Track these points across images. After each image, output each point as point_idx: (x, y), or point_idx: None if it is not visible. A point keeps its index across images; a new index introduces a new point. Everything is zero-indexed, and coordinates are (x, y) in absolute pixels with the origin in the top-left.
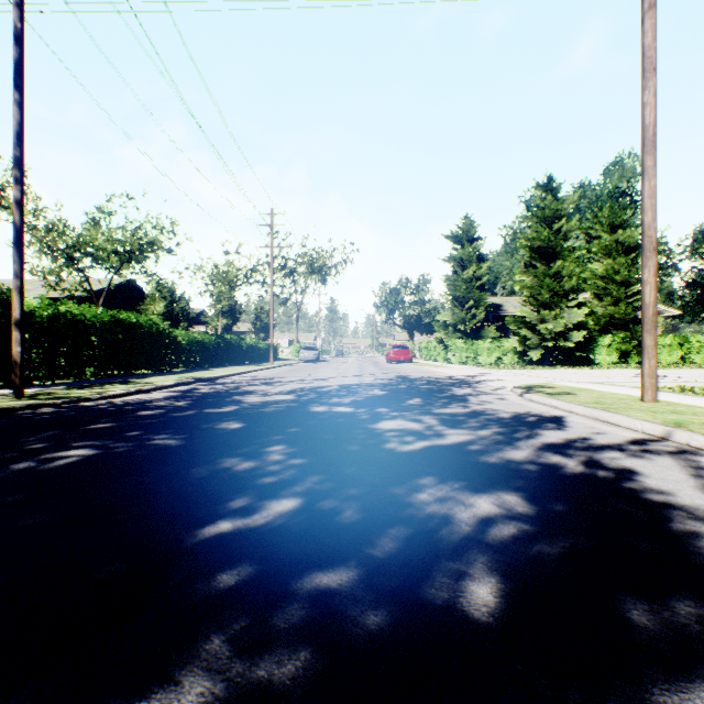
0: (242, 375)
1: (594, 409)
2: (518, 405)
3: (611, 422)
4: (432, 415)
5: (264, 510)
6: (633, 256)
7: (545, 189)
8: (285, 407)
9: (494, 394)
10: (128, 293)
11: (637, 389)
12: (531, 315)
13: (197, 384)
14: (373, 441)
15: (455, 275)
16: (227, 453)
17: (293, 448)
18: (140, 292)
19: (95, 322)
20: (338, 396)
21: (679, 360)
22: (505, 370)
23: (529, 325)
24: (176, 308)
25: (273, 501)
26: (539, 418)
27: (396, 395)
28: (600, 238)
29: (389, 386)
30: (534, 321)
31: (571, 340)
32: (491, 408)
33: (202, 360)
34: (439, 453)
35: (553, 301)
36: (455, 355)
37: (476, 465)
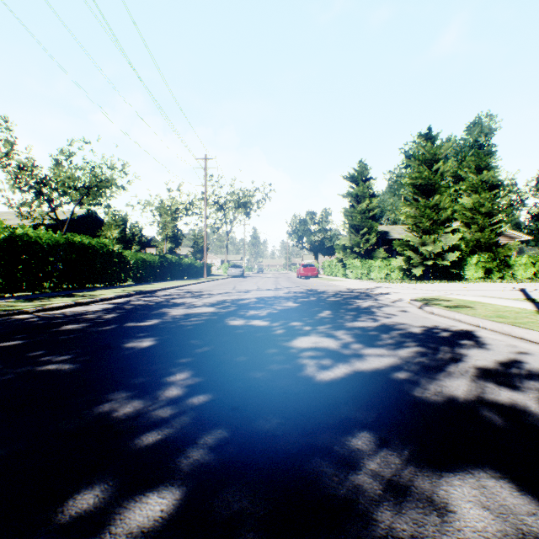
0: (178, 288)
1: (504, 324)
2: (422, 318)
3: (527, 339)
4: (345, 329)
5: (110, 528)
6: (495, 192)
7: (425, 138)
8: (204, 320)
9: (395, 306)
10: (90, 222)
11: (523, 302)
12: (414, 239)
13: (136, 296)
14: (288, 366)
15: (352, 208)
16: (117, 386)
17: (197, 376)
18: (100, 221)
19: (50, 244)
20: (255, 308)
21: (532, 275)
22: (394, 284)
23: (412, 247)
24: (128, 234)
25: (136, 495)
26: (451, 333)
27: (308, 307)
28: (463, 180)
29: (301, 298)
30: (416, 244)
31: (446, 259)
32: (398, 321)
33: (148, 275)
34: (365, 385)
35: (432, 228)
36: (352, 272)
37: (418, 408)
